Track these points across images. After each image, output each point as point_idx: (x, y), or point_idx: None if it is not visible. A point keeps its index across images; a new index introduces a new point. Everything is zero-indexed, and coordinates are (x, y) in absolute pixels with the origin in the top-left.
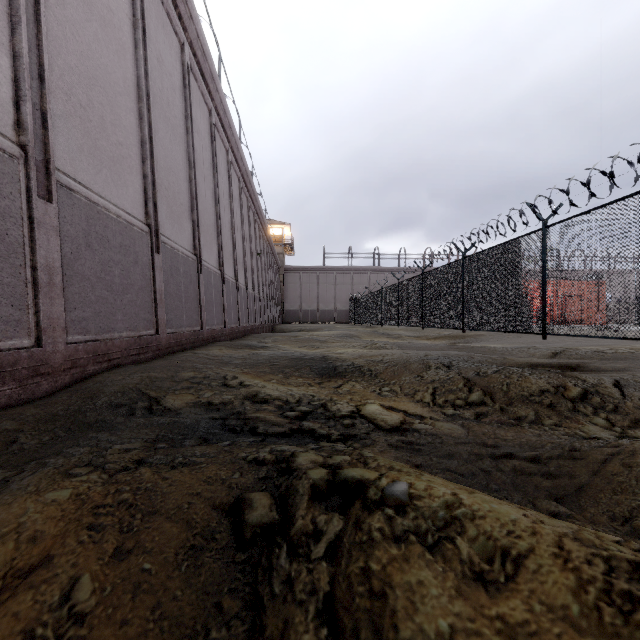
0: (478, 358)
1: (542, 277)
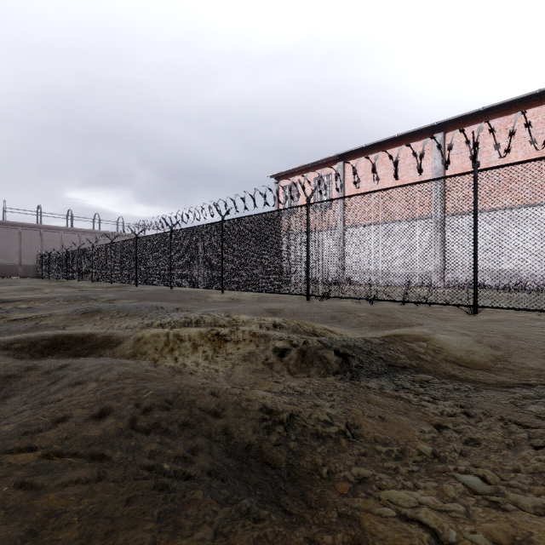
0: (84, 294)
1: (136, 259)
